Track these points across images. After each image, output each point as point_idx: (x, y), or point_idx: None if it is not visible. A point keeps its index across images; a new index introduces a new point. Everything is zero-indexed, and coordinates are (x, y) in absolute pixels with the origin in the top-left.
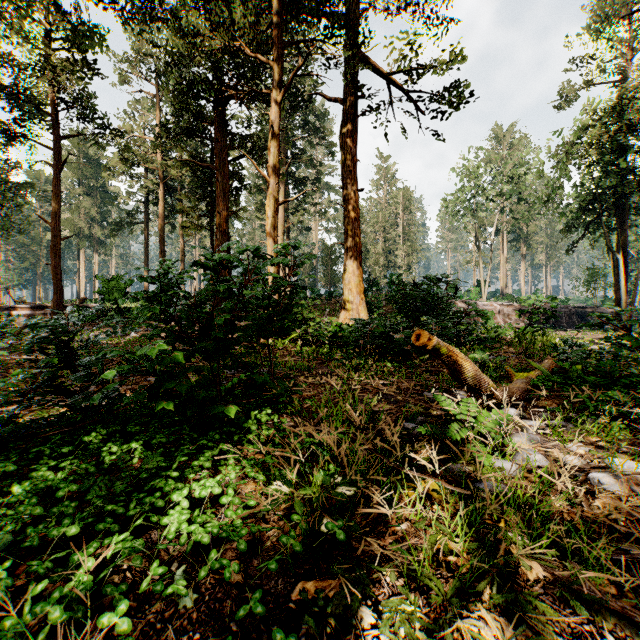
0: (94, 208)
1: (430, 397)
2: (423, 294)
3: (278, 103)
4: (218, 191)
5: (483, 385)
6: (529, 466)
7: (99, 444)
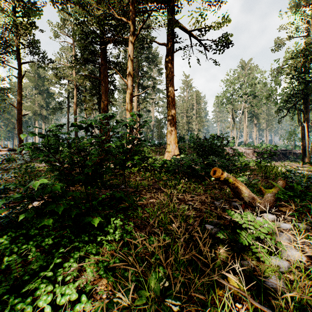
0: (42, 100)
1: (218, 205)
2: (210, 144)
3: (132, 43)
4: (102, 91)
5: (253, 200)
6: (292, 261)
7: (7, 245)
